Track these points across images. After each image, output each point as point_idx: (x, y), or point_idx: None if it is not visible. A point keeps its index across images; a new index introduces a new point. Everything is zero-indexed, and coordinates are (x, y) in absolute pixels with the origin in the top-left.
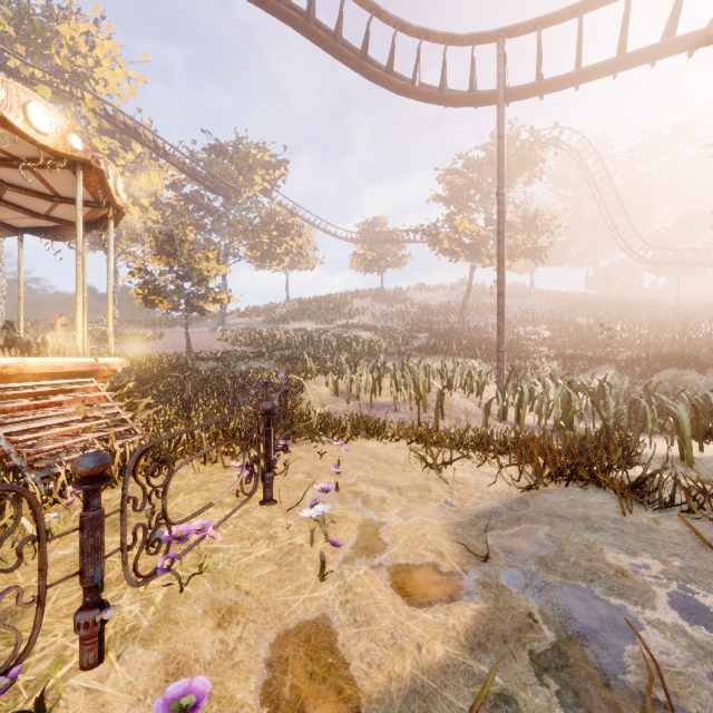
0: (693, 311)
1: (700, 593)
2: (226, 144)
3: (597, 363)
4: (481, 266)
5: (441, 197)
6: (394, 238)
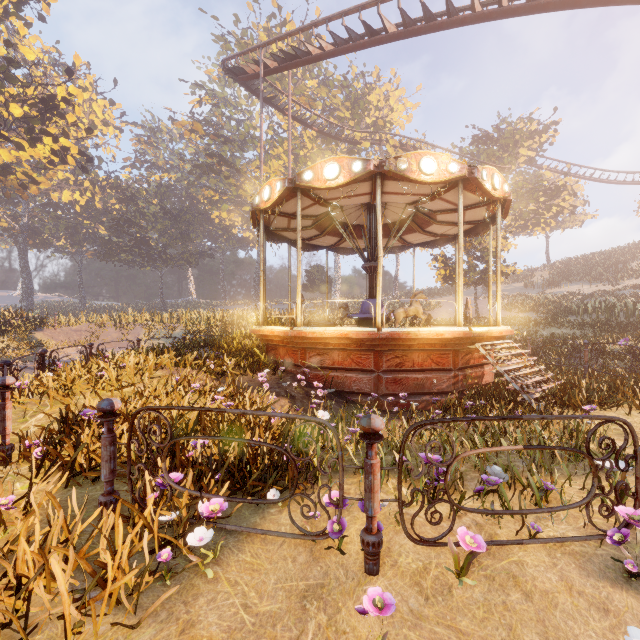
0: None
1: None
2: (493, 130)
3: None
4: None
5: None
6: None
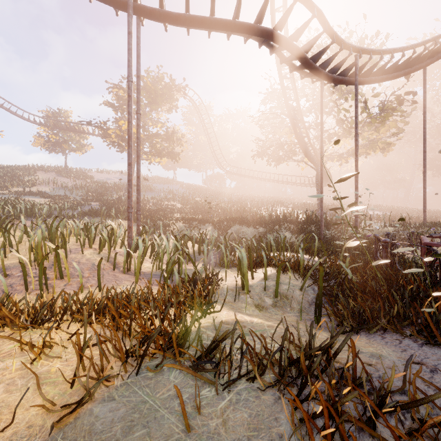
0: (244, 198)
1: None
2: None
3: (203, 223)
4: (141, 159)
5: (111, 104)
6: (76, 129)
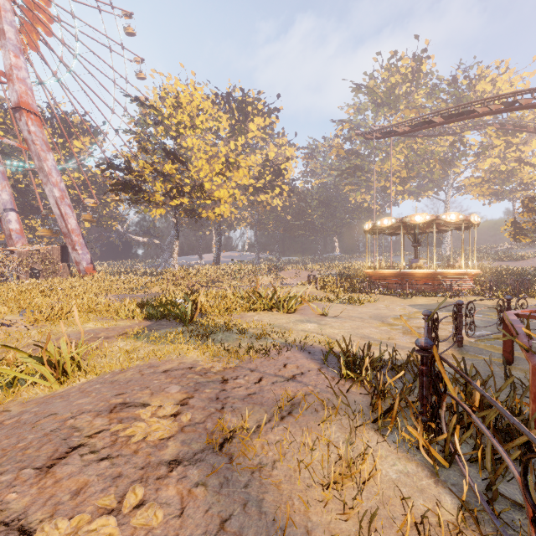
0: None
1: None
2: None
3: None
4: None
5: None
6: None
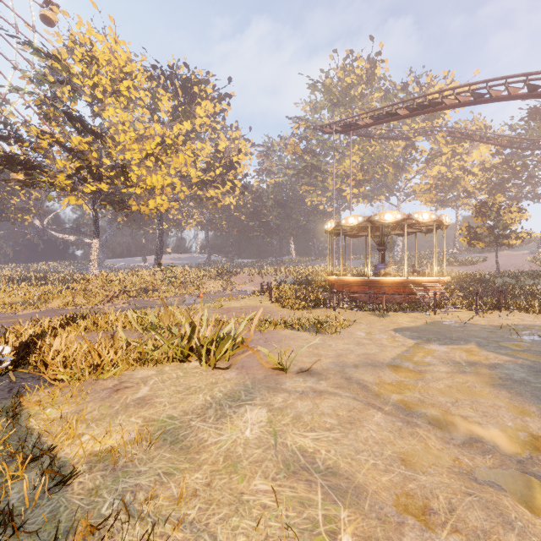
0: None
1: None
2: None
3: None
4: None
5: None
6: None
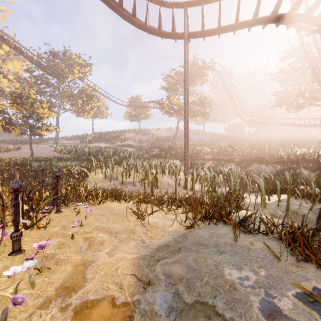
0: (263, 142)
1: (276, 297)
2: (58, 51)
3: (228, 162)
4: (182, 120)
5: (165, 87)
6: (145, 106)
